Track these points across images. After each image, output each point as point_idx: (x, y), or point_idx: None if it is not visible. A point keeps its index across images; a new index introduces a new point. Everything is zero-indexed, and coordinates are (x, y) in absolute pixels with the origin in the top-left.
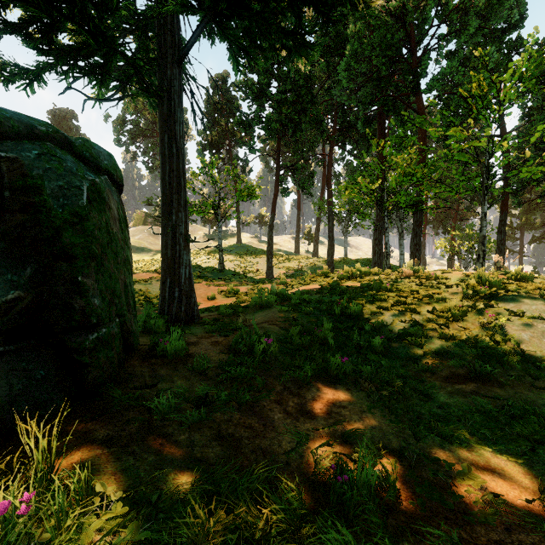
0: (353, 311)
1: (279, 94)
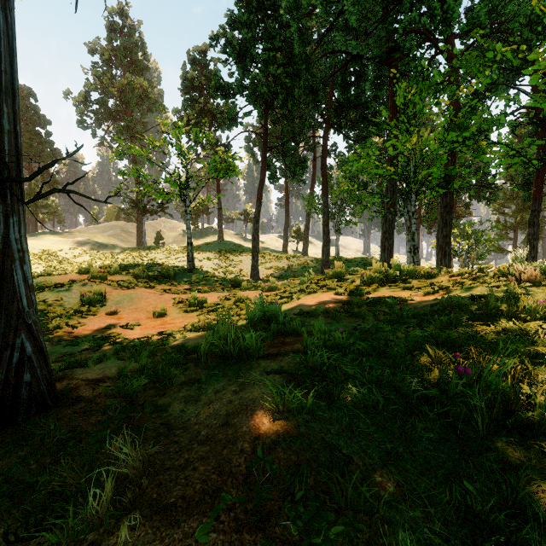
0: None
1: (267, 52)
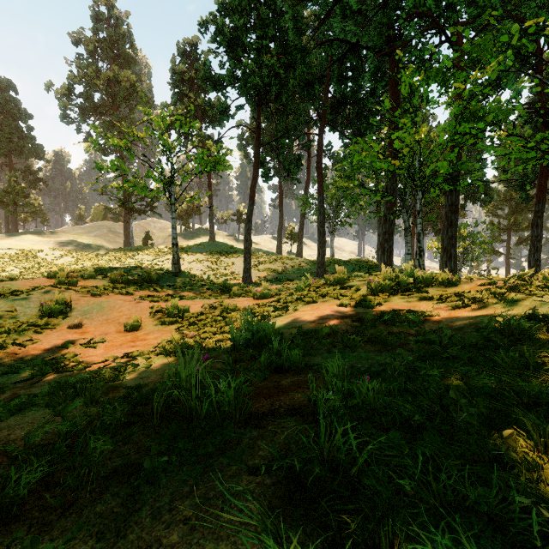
0: None
1: (259, 41)
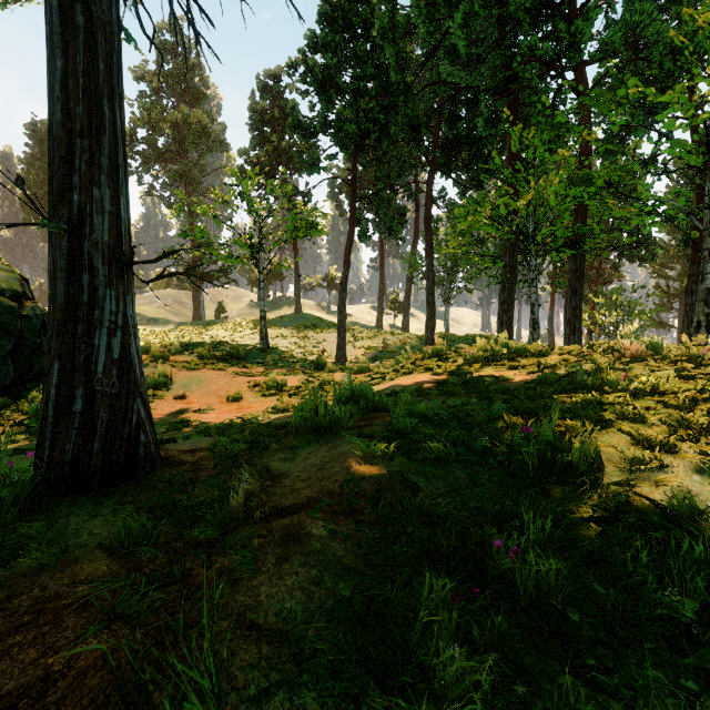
0: (582, 457)
1: (356, 82)
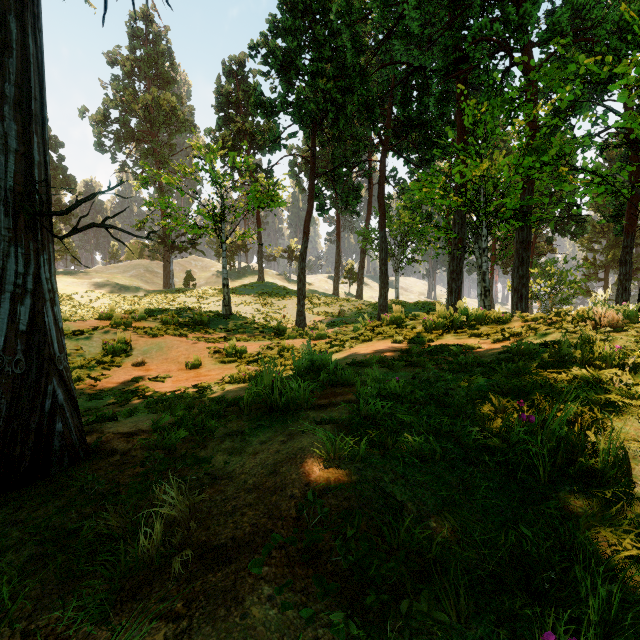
0: (611, 460)
1: (315, 64)
